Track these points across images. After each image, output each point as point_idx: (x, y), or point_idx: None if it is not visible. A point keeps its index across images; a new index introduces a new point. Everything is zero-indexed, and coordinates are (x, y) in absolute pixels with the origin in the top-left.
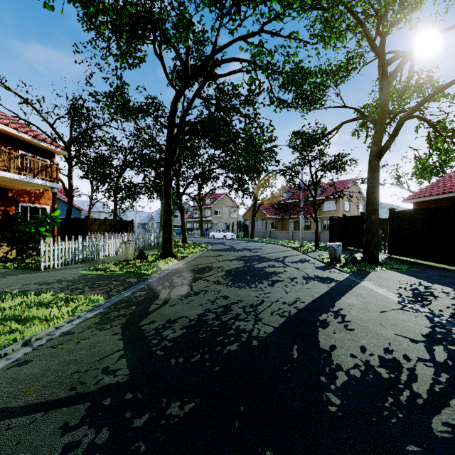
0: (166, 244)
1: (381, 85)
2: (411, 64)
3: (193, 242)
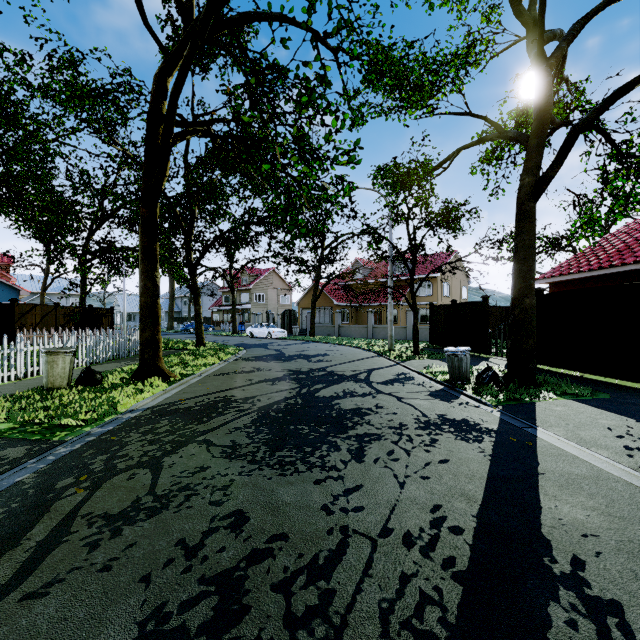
0: (147, 353)
1: (537, 71)
2: (562, 62)
3: (215, 345)
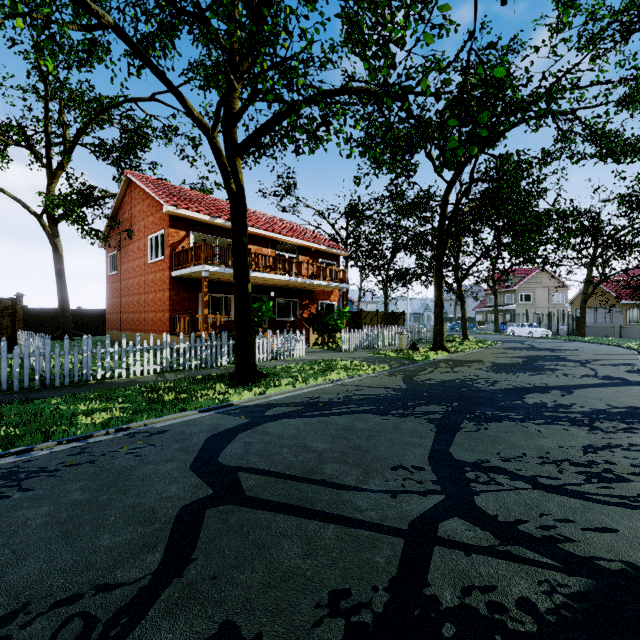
0: (437, 337)
1: None
2: None
3: (476, 339)
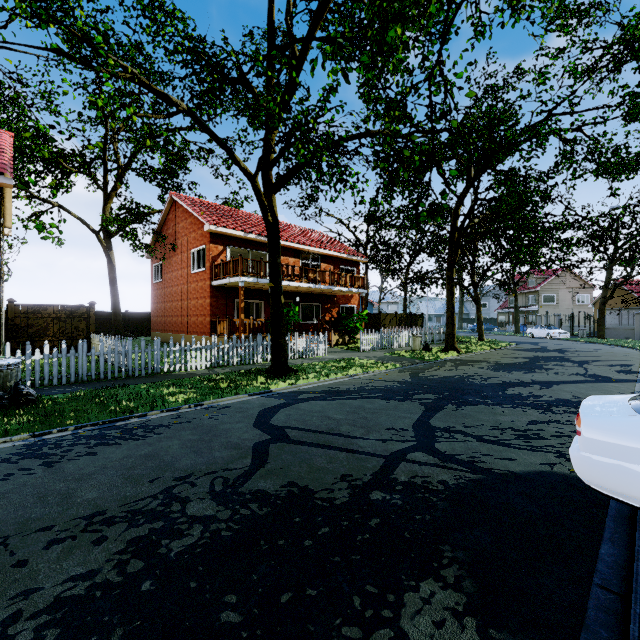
0: (449, 339)
1: None
2: None
3: (492, 340)
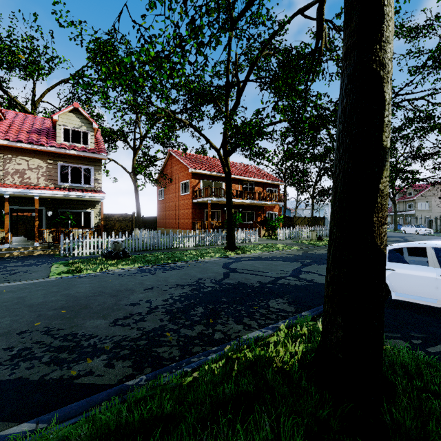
0: None
1: None
2: None
3: None
